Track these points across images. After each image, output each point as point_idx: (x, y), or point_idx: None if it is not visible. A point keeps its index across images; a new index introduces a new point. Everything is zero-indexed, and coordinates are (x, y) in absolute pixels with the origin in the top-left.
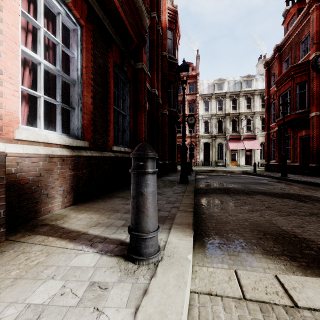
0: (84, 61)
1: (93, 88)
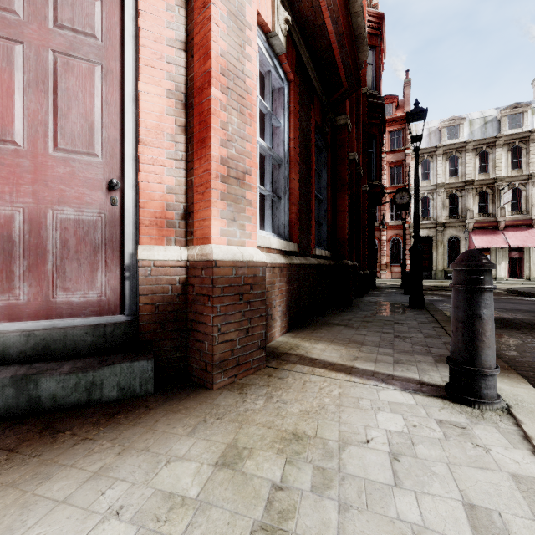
0: (291, 130)
1: (299, 167)
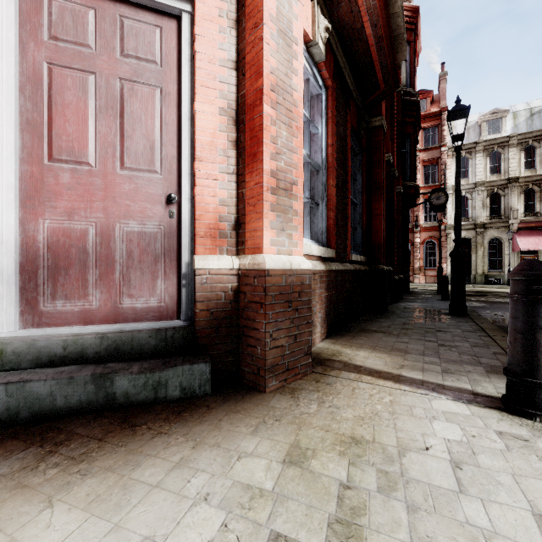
0: (329, 136)
1: (336, 172)
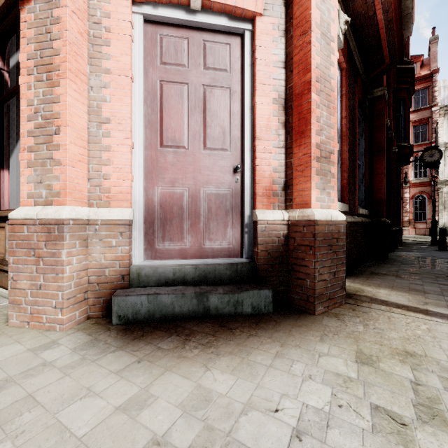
0: (343, 110)
1: (348, 140)
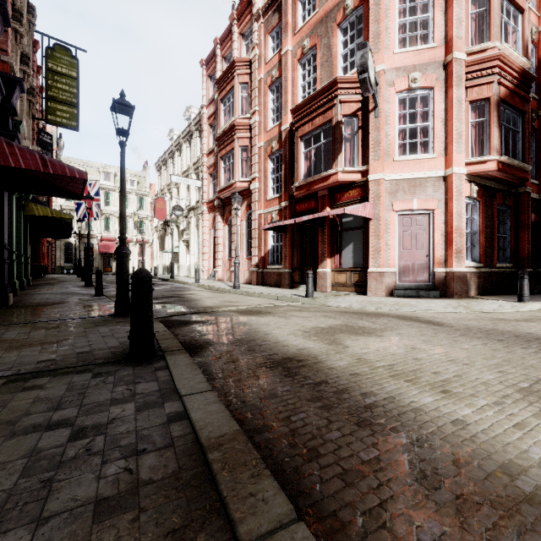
0: (480, 220)
1: (485, 232)
